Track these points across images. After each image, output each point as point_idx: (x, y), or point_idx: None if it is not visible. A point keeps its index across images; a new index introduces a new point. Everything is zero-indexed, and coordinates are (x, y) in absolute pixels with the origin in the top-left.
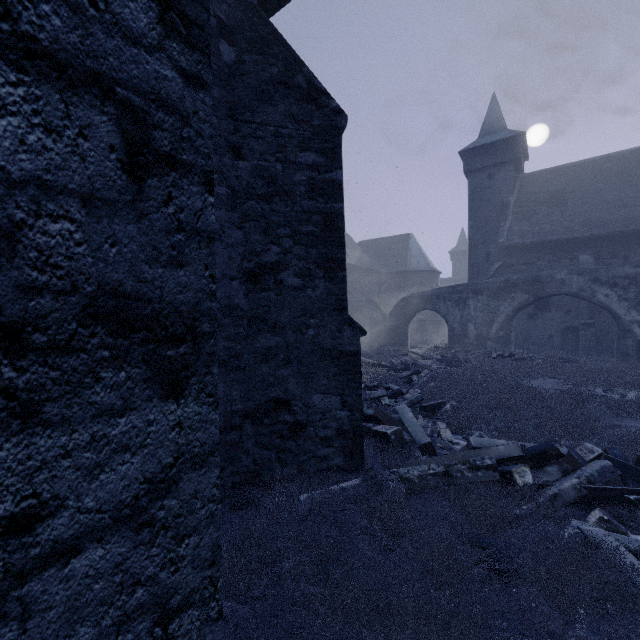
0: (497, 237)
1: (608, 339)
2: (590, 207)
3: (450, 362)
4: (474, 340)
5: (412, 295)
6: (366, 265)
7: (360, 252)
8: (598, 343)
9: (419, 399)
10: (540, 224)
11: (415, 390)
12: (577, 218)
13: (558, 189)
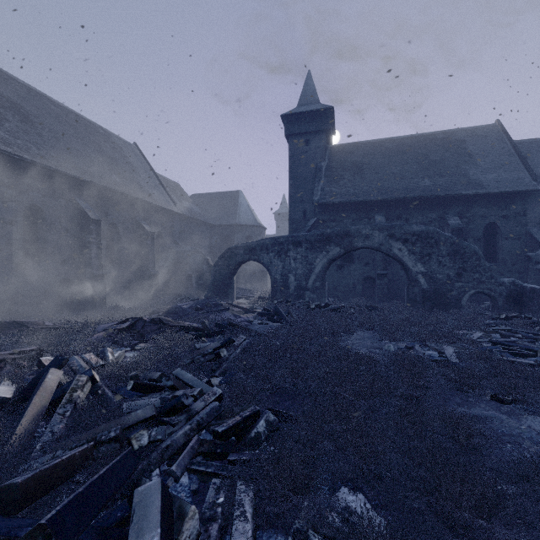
0: (312, 197)
1: (395, 287)
2: (381, 177)
3: (272, 316)
4: (294, 290)
5: (237, 245)
6: (196, 216)
7: (191, 203)
8: (388, 290)
9: (214, 414)
10: (346, 187)
11: (213, 390)
12: (373, 184)
13: (358, 160)
